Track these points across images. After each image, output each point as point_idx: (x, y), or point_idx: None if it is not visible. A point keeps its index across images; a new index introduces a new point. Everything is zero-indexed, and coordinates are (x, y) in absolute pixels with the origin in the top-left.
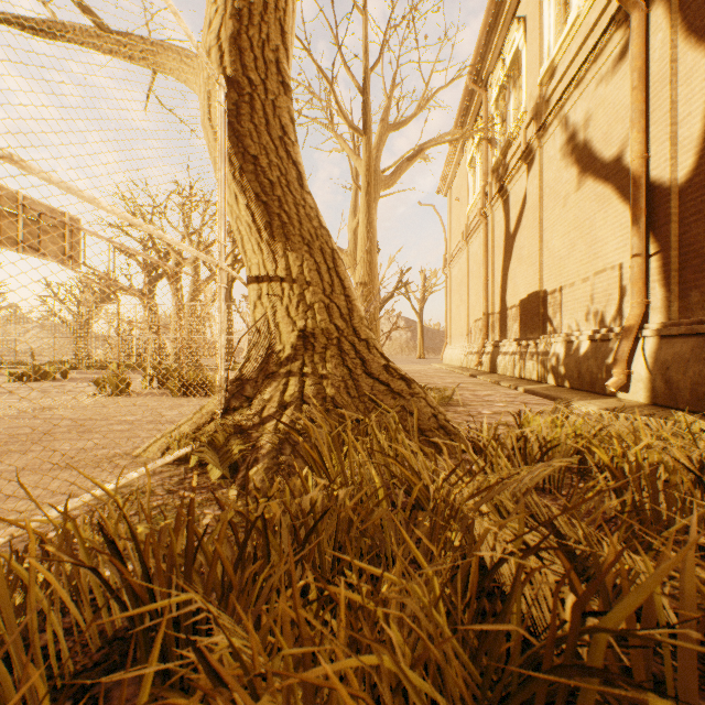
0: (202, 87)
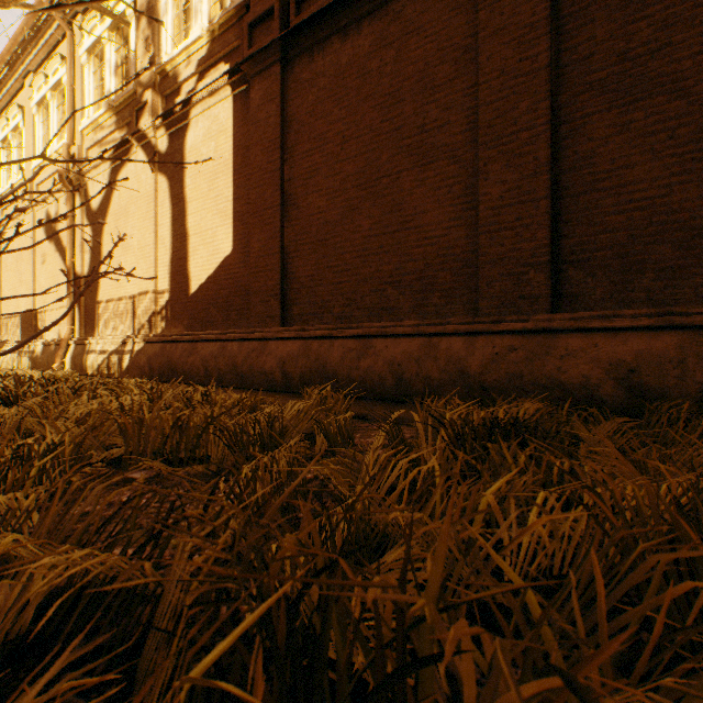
0: None
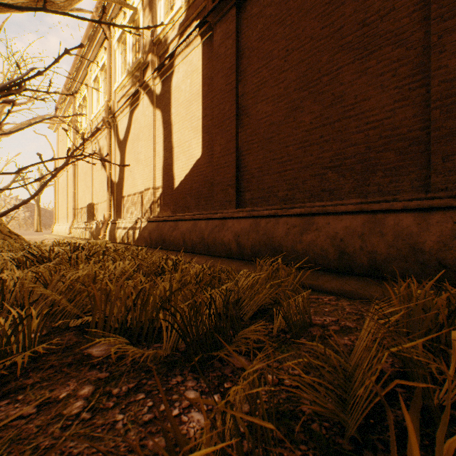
0: None
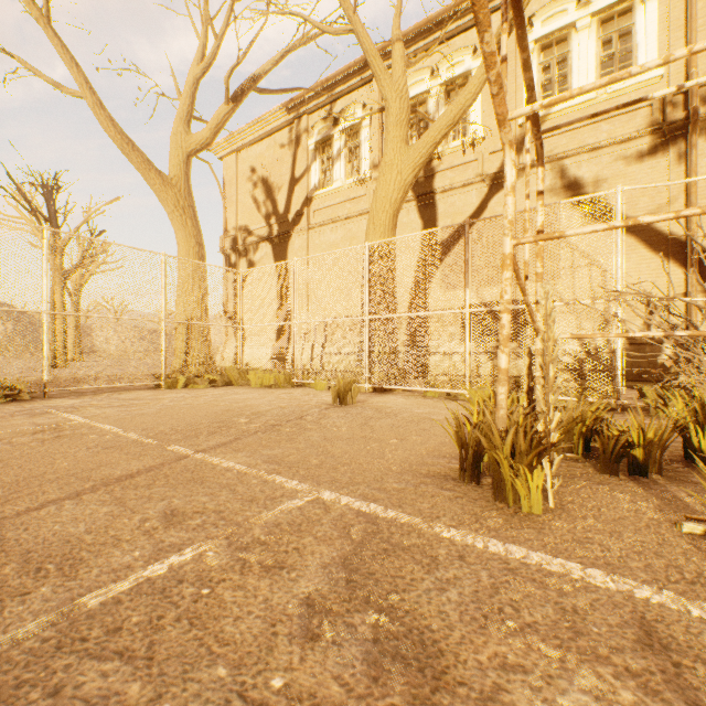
0: None
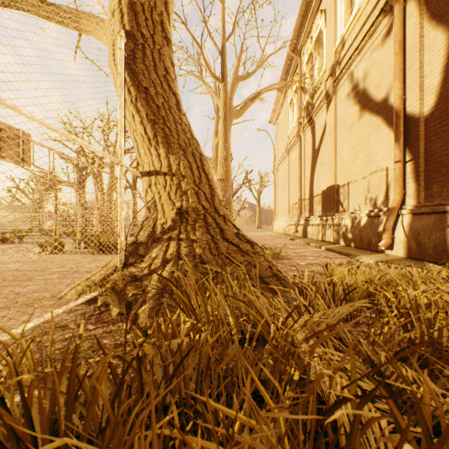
0: (106, 35)
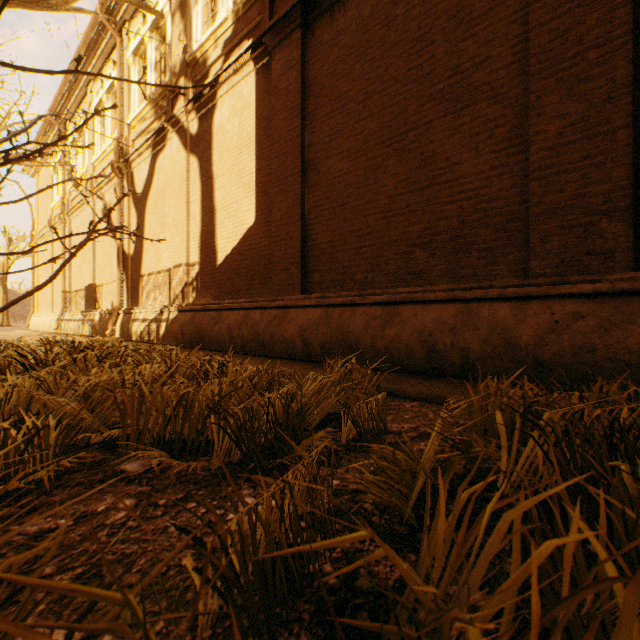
0: None
